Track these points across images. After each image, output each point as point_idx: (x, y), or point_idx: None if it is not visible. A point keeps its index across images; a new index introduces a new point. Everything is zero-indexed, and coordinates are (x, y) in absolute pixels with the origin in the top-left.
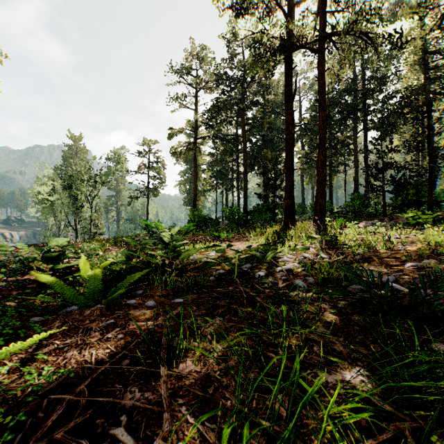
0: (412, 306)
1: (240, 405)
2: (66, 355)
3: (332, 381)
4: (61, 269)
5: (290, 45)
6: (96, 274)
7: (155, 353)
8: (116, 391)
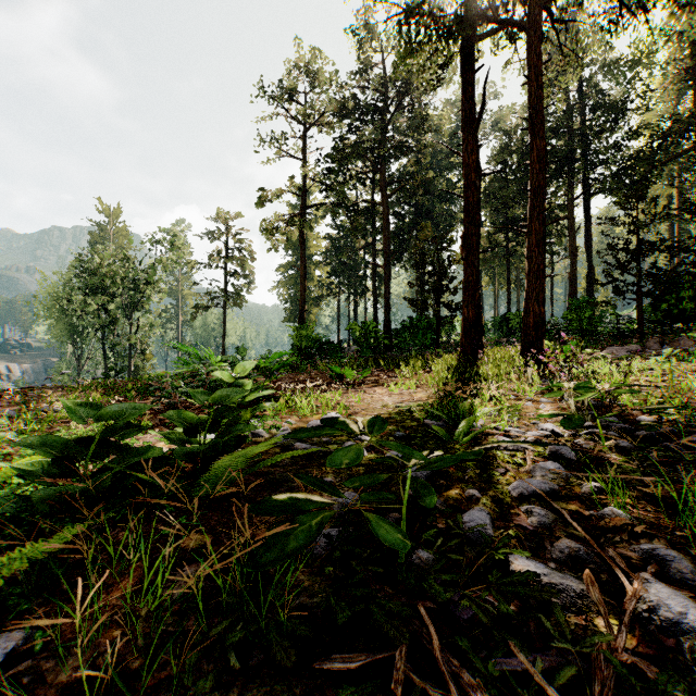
0: None
1: None
2: None
3: None
4: None
5: (477, 13)
6: None
7: None
8: None
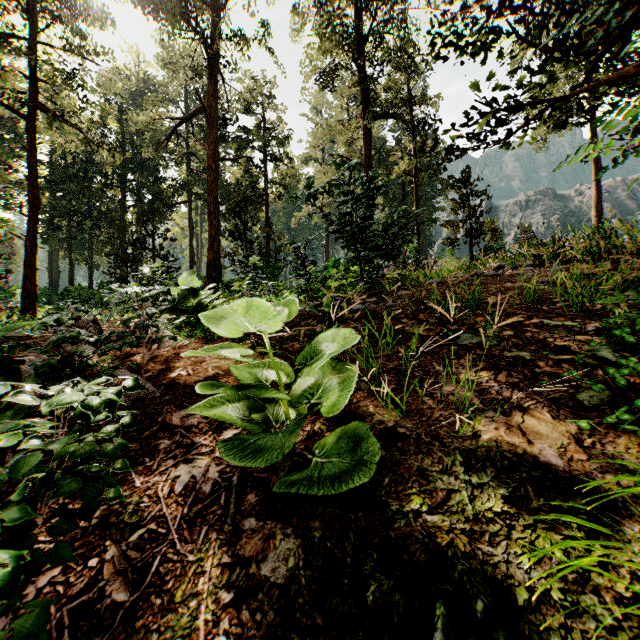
0: None
1: None
2: None
3: None
4: None
5: None
6: None
7: None
8: None
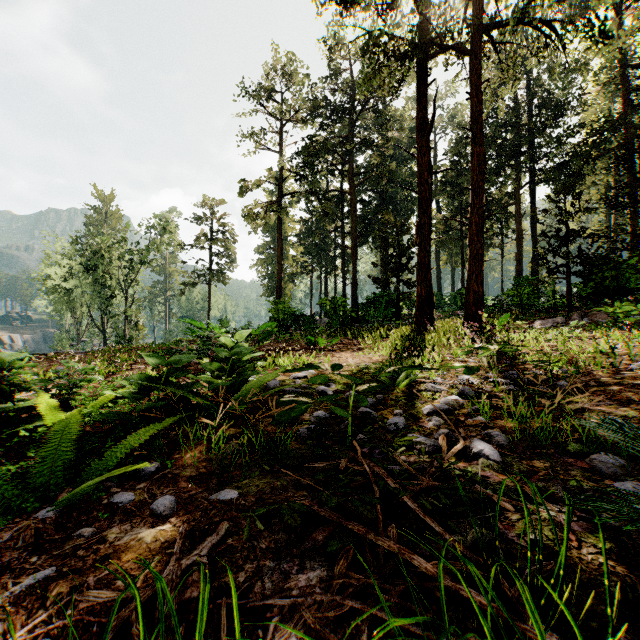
0: None
1: None
2: None
3: None
4: (13, 411)
5: (427, 42)
6: (66, 428)
7: None
8: None
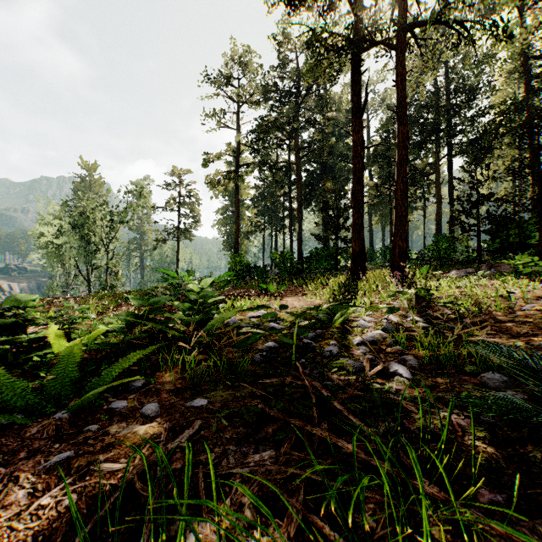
0: None
1: None
2: None
3: None
4: (26, 342)
5: (360, 39)
6: (71, 353)
7: None
8: None
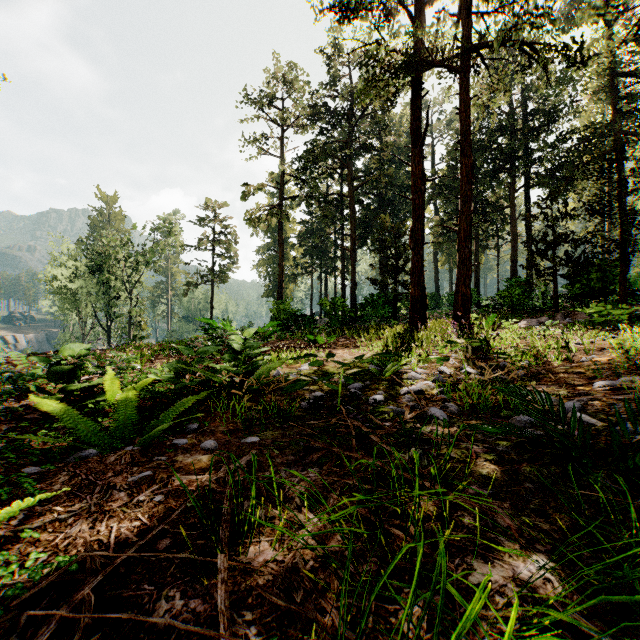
0: (614, 451)
1: (347, 628)
2: (68, 532)
3: (498, 580)
4: (77, 391)
5: (419, 62)
6: (129, 398)
7: (209, 531)
8: (143, 597)
